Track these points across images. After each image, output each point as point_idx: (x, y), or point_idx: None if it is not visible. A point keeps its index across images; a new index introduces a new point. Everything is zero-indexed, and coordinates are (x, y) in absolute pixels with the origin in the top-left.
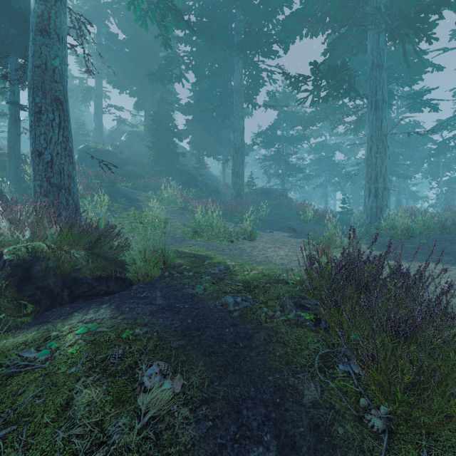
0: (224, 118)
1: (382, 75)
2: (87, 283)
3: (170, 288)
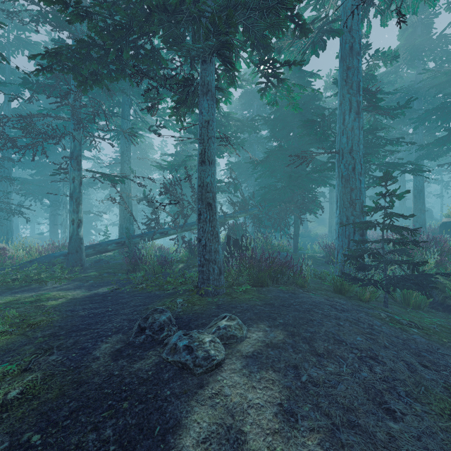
0: None
1: (403, 176)
2: (306, 236)
3: (315, 238)
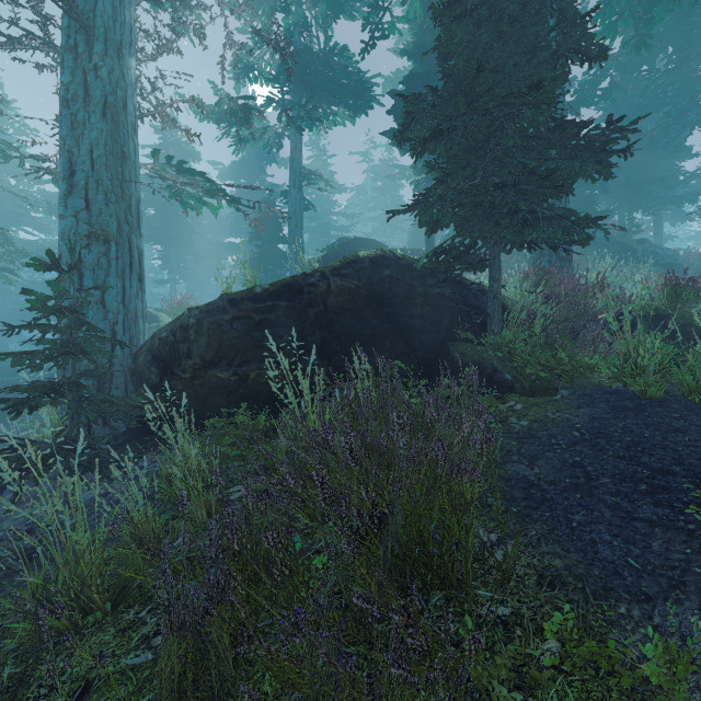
0: (691, 133)
1: None
2: None
3: None
